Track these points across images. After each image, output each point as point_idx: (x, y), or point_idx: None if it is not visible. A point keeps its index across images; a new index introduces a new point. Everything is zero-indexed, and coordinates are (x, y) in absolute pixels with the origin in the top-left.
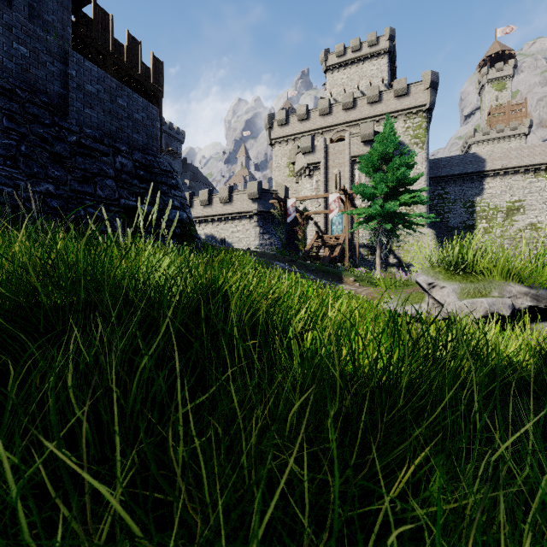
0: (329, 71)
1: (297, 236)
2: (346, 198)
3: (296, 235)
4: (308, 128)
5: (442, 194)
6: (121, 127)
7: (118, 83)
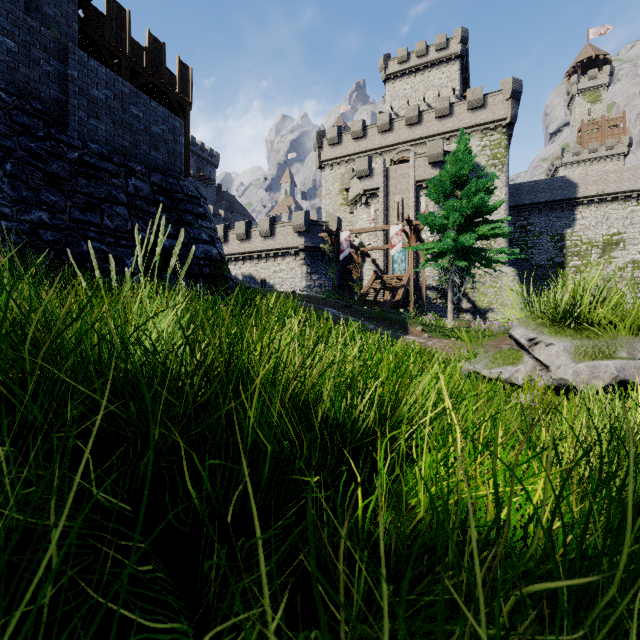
0: (389, 80)
1: (351, 276)
2: (411, 231)
3: (350, 275)
4: (364, 148)
5: (525, 226)
6: (136, 143)
7: (132, 88)
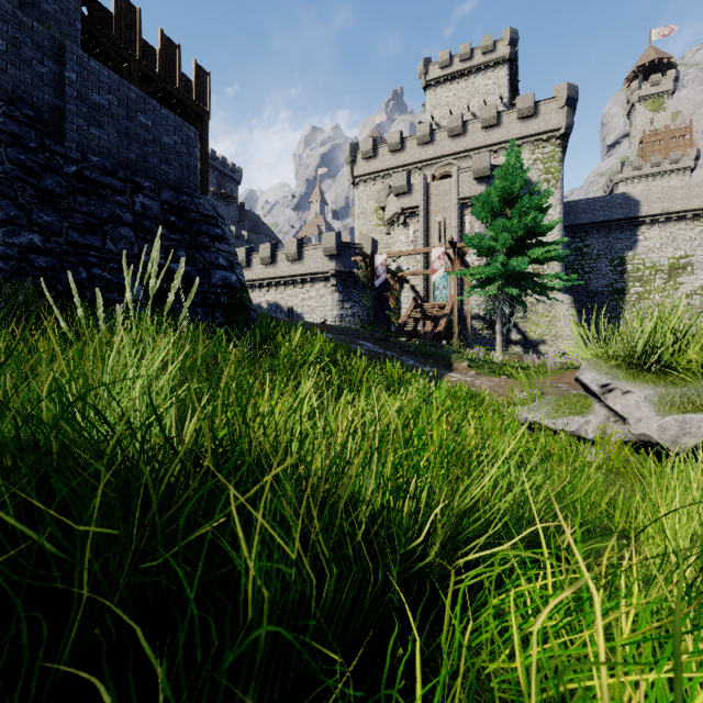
0: (430, 87)
1: (387, 304)
2: (455, 254)
3: (386, 303)
4: (402, 162)
5: (581, 248)
6: (144, 155)
7: (139, 93)
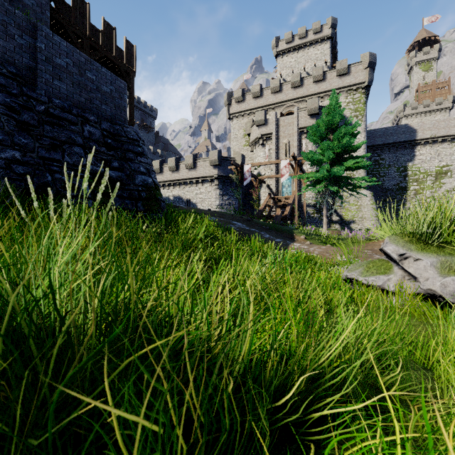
0: (279, 55)
1: (251, 197)
2: (296, 164)
3: (251, 196)
4: (261, 104)
5: (378, 160)
6: (90, 99)
7: (87, 57)
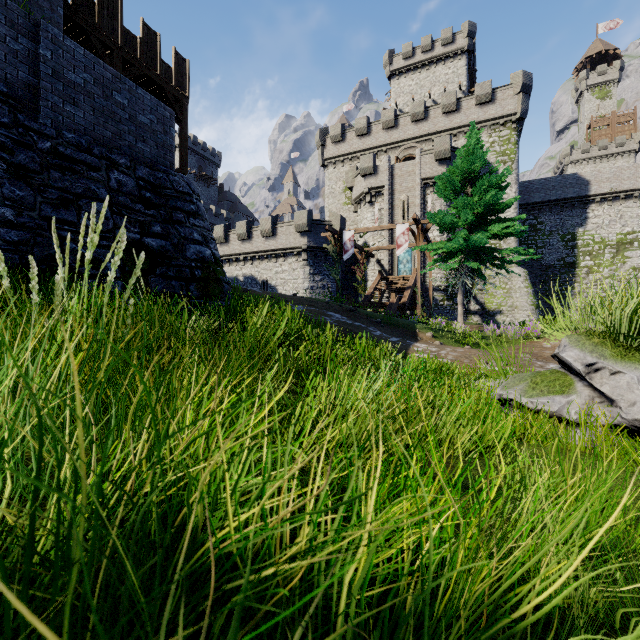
0: (394, 76)
1: (355, 277)
2: (418, 230)
3: (354, 276)
4: (368, 145)
5: (534, 225)
6: (120, 133)
7: (115, 72)
